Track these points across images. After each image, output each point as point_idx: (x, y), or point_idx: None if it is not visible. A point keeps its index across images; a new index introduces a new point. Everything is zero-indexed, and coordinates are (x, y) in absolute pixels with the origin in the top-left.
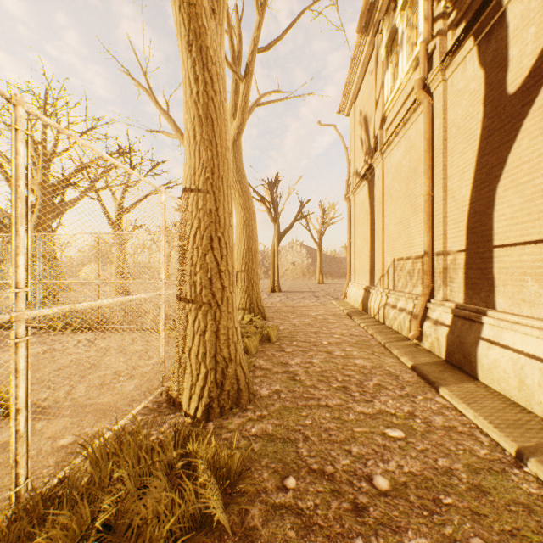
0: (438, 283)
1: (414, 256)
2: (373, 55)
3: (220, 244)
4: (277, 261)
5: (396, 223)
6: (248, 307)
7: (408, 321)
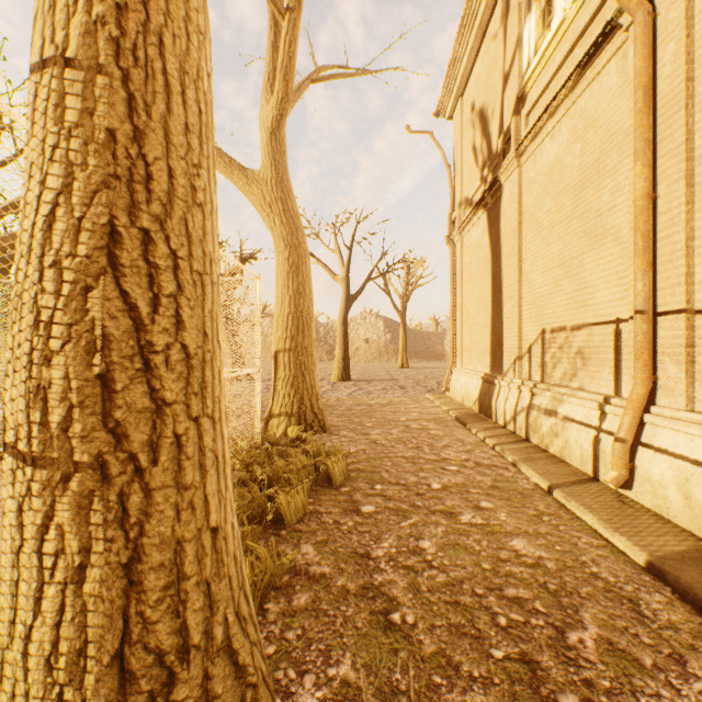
0: (671, 375)
1: (595, 323)
2: (498, 6)
3: (148, 257)
4: (344, 336)
5: (549, 268)
6: (295, 411)
7: (591, 443)
